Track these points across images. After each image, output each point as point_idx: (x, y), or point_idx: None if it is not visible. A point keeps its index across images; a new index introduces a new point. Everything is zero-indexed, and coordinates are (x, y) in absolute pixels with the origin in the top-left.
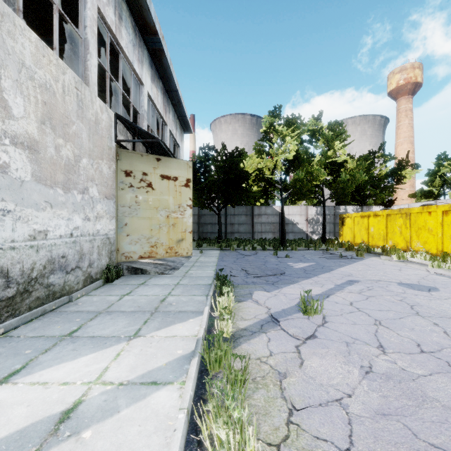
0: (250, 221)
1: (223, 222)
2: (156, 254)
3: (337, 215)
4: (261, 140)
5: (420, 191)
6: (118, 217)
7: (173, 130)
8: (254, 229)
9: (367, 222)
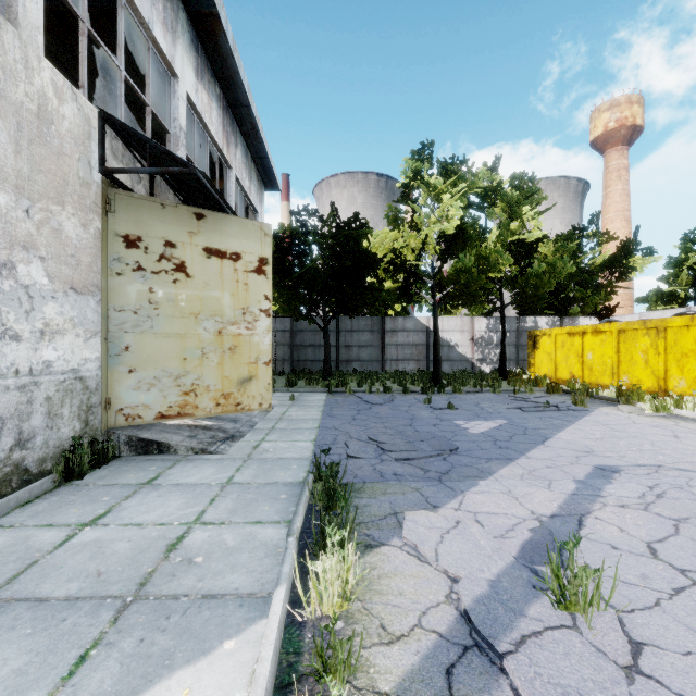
0: (378, 342)
1: (333, 343)
2: (195, 408)
3: (522, 332)
4: (398, 201)
5: (655, 292)
6: (109, 333)
7: (243, 179)
8: (384, 355)
9: (580, 343)
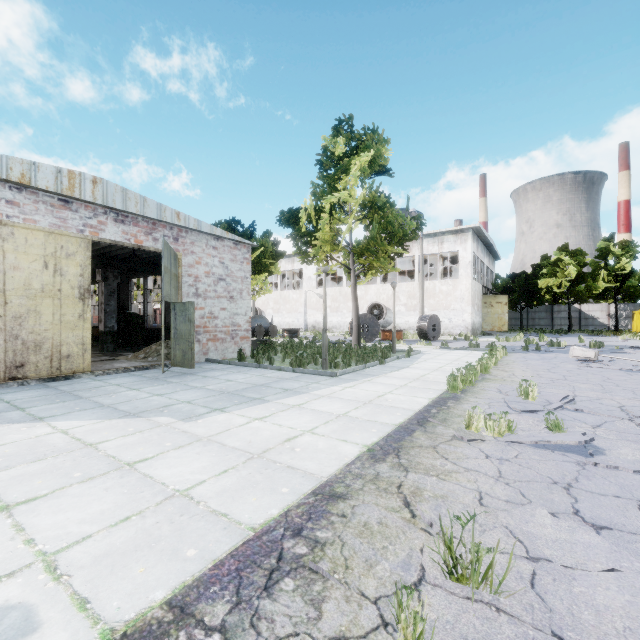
0: (550, 316)
1: (525, 317)
2: (494, 329)
3: None
4: (552, 265)
5: None
6: (482, 317)
7: (491, 267)
8: (553, 322)
9: None
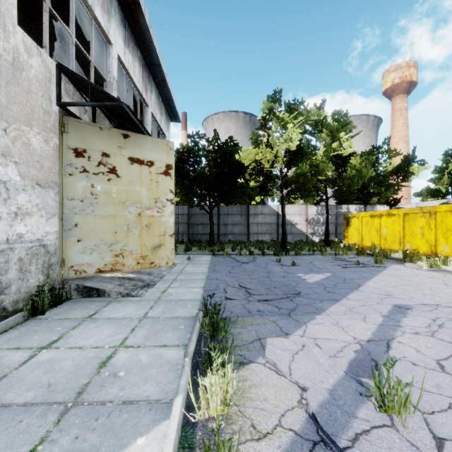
0: (245, 221)
1: (216, 222)
2: (123, 265)
3: (339, 215)
4: (258, 129)
5: (426, 189)
6: (64, 214)
7: (156, 113)
8: (249, 230)
9: (378, 222)
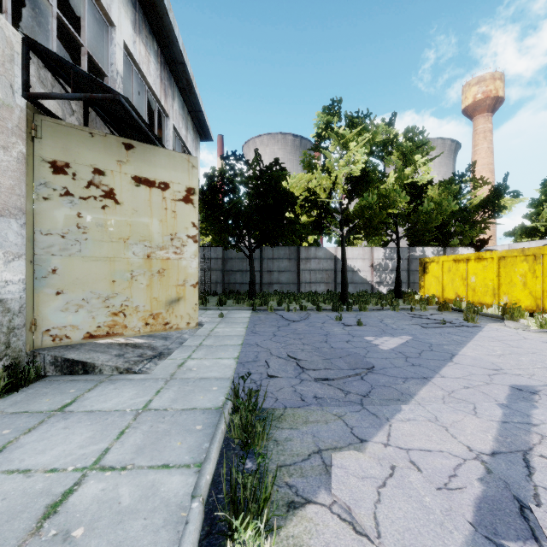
0: (295, 268)
1: (258, 268)
2: (124, 327)
3: (412, 260)
4: (312, 149)
5: (520, 227)
6: (35, 256)
7: (180, 128)
8: (300, 278)
9: (465, 268)
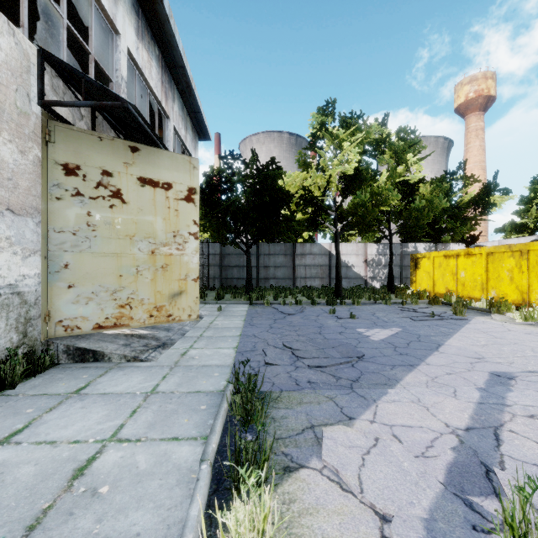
0: (290, 263)
1: (254, 264)
2: (130, 319)
3: (405, 256)
4: (307, 149)
5: (510, 224)
6: (49, 252)
7: (179, 128)
8: (295, 273)
9: (455, 264)
